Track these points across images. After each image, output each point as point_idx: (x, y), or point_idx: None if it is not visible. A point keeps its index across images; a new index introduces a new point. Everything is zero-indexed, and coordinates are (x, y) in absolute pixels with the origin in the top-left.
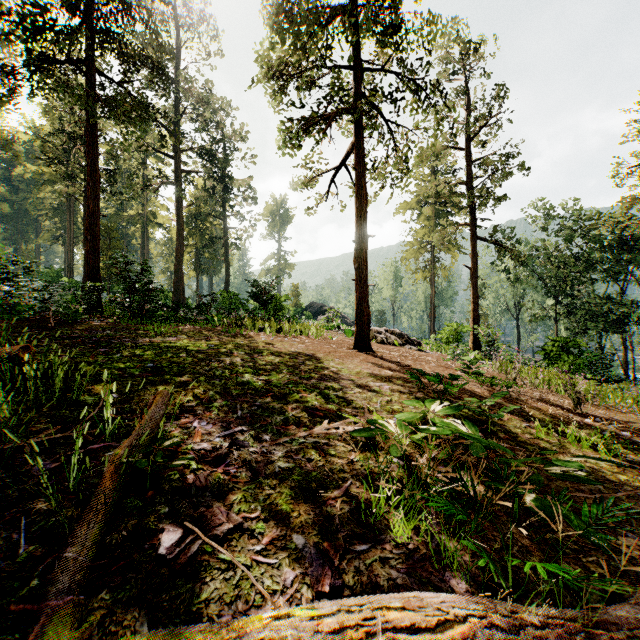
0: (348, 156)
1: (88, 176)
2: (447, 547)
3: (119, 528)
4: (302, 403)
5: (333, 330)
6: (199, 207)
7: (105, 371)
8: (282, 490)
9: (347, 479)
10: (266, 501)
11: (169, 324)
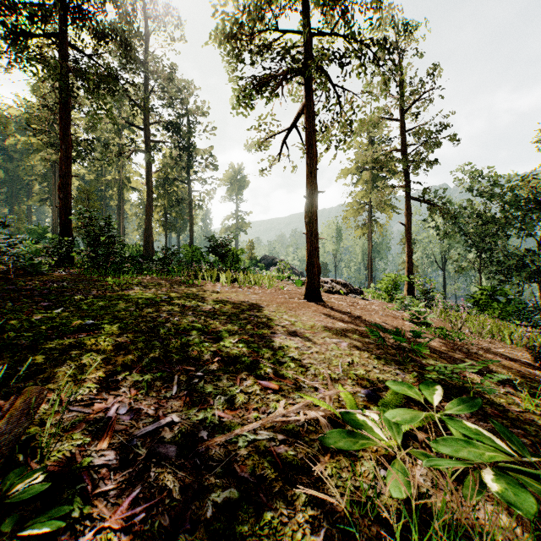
0: (299, 117)
1: (61, 140)
2: None
3: None
4: (253, 370)
5: (284, 280)
6: (167, 173)
7: None
8: None
9: (318, 523)
10: None
11: (131, 275)
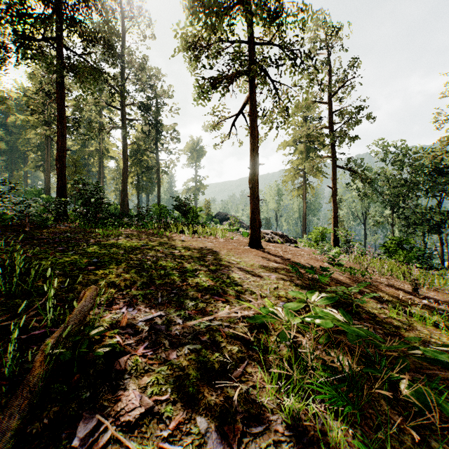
0: (244, 106)
1: (58, 121)
2: (331, 427)
3: (41, 415)
4: (209, 290)
5: (234, 232)
6: (139, 145)
7: (49, 269)
8: (190, 371)
9: (244, 359)
10: (175, 383)
11: (115, 228)
